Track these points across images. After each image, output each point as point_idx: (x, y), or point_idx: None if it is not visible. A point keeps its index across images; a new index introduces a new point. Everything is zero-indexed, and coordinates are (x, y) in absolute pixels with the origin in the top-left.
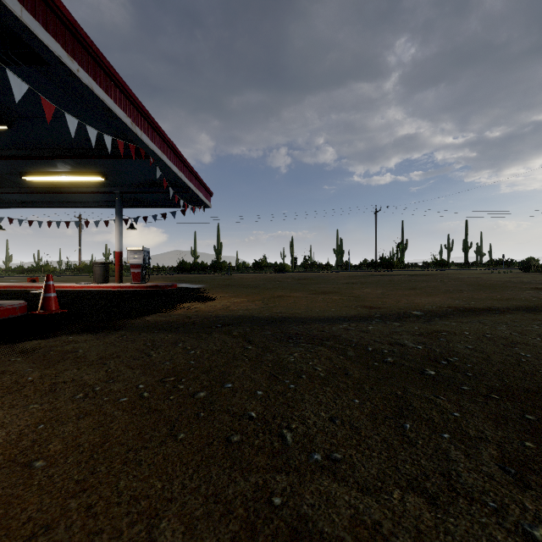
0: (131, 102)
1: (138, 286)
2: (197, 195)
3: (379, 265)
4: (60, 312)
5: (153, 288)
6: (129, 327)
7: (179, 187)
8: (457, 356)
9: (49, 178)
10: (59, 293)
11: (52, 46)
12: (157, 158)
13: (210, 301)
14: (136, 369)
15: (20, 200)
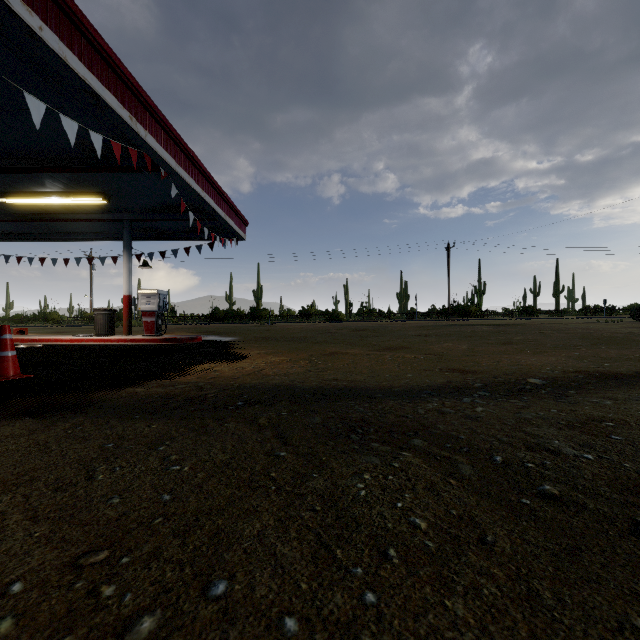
0: (130, 88)
1: (151, 339)
2: (227, 223)
3: (453, 313)
4: (19, 379)
5: (170, 342)
6: (101, 406)
7: (204, 213)
8: None
9: (35, 200)
10: (46, 348)
11: None
12: (170, 171)
13: (239, 360)
14: (42, 521)
15: (7, 231)
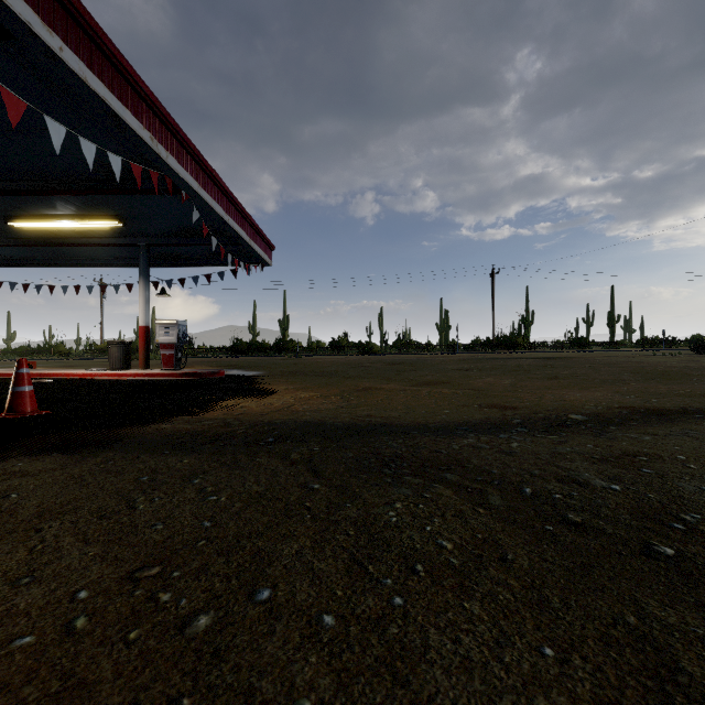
0: (151, 107)
1: (170, 374)
2: (252, 248)
3: (498, 345)
4: (37, 415)
5: (191, 376)
6: (128, 442)
7: (226, 237)
8: (696, 511)
9: (45, 223)
10: (58, 384)
11: (13, 4)
12: (192, 193)
13: (266, 396)
14: (94, 543)
15: (12, 256)
